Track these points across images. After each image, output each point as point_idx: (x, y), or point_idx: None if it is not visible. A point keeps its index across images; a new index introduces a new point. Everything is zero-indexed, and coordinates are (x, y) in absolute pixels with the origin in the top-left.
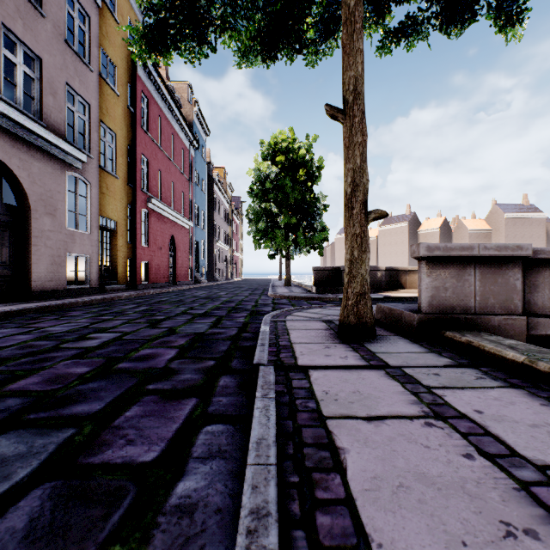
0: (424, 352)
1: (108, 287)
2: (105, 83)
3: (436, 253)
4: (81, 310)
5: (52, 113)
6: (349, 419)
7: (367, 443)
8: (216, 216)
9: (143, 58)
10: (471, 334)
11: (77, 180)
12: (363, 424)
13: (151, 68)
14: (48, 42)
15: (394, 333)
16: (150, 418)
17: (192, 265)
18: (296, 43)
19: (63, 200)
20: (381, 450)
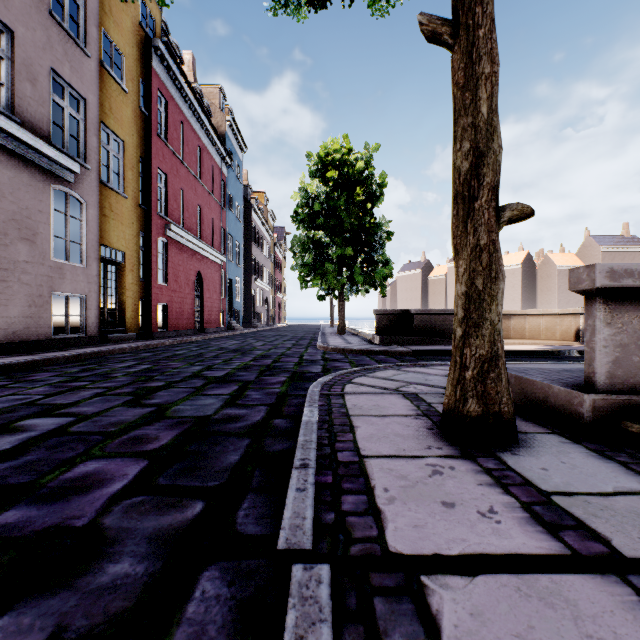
0: None
1: (112, 336)
2: (108, 75)
3: (625, 281)
4: (53, 371)
5: (31, 106)
6: None
7: None
8: (255, 249)
9: None
10: None
11: (68, 197)
12: None
13: (171, 61)
14: (24, 11)
15: (541, 426)
16: None
17: (224, 308)
18: None
19: (46, 222)
20: None
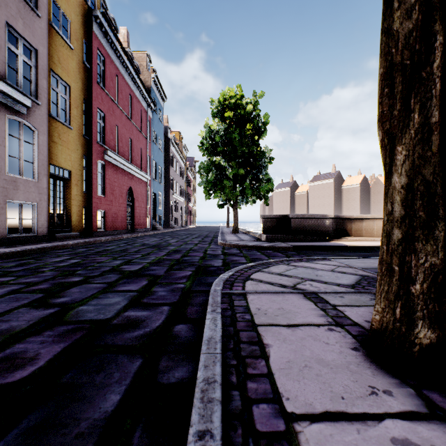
0: None
1: (59, 235)
2: (57, 34)
3: None
4: None
5: None
6: None
7: None
8: (173, 172)
9: None
10: None
11: (21, 125)
12: None
13: (107, 28)
14: None
15: None
16: None
17: (149, 214)
18: None
19: (1, 144)
20: None
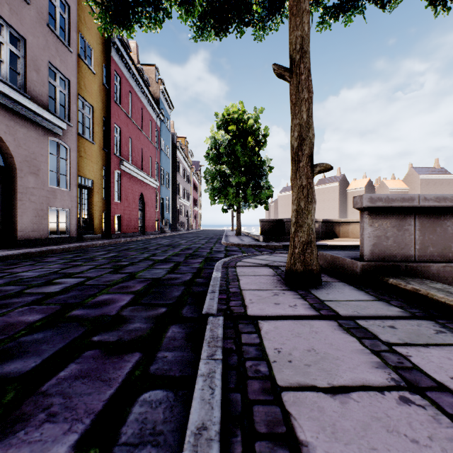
0: (371, 300)
1: (86, 236)
2: (83, 63)
3: (378, 203)
4: (57, 256)
5: (36, 87)
6: (308, 392)
7: (336, 433)
8: (179, 177)
9: (108, 30)
10: (415, 282)
11: (58, 145)
12: (325, 400)
13: (123, 51)
14: (32, 25)
15: (337, 279)
16: (84, 381)
17: (158, 218)
18: (245, 17)
19: (45, 162)
20: (357, 448)
